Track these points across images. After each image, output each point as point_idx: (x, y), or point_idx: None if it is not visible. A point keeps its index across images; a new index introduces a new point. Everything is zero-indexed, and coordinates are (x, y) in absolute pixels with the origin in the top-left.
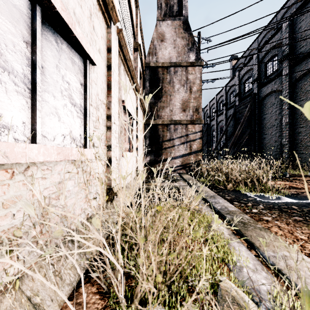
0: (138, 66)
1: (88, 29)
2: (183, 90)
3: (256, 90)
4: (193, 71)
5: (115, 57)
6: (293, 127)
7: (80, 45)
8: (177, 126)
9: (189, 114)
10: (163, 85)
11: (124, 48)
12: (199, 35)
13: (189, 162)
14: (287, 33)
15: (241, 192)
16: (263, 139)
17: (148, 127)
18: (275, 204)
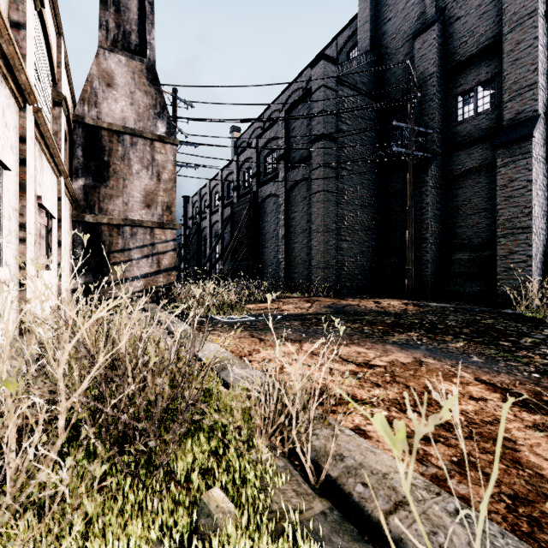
0: (62, 130)
1: (2, 130)
2: (147, 175)
3: (256, 189)
4: (162, 150)
5: (30, 146)
6: (289, 241)
7: None
8: (137, 229)
9: (157, 212)
10: (111, 160)
11: (42, 126)
12: (175, 94)
13: (157, 285)
14: (283, 129)
15: (211, 316)
16: (263, 253)
17: (82, 226)
18: (235, 322)
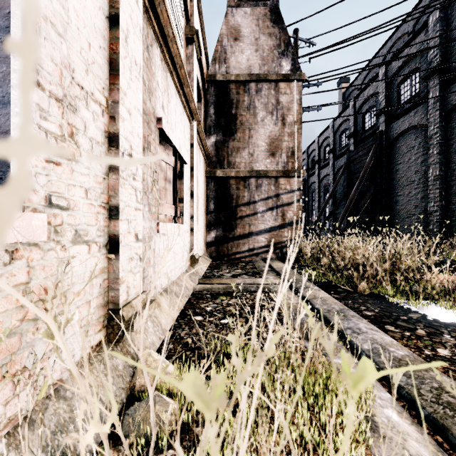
0: (194, 70)
1: None
2: (272, 120)
3: (383, 127)
4: (287, 90)
5: (131, 5)
6: (446, 183)
7: None
8: (261, 180)
9: (281, 160)
10: (238, 112)
11: (158, 5)
12: (296, 34)
13: (281, 240)
14: (437, 32)
15: (386, 298)
16: (395, 203)
17: (214, 181)
18: None
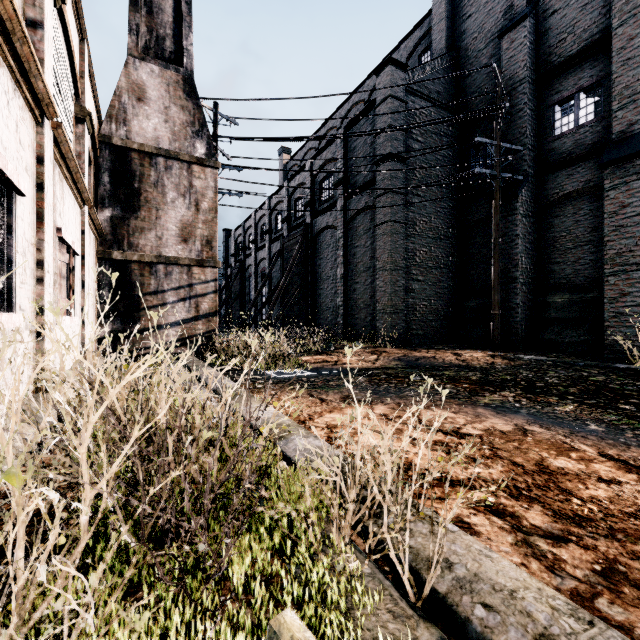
0: (86, 151)
1: (15, 148)
2: (184, 204)
3: (310, 220)
4: (201, 175)
5: (49, 168)
6: (349, 281)
7: (10, 182)
8: (172, 267)
9: (195, 248)
10: (142, 187)
11: (63, 145)
12: (216, 109)
13: (195, 333)
14: (342, 148)
15: (260, 370)
16: (319, 296)
17: (109, 264)
18: (288, 378)
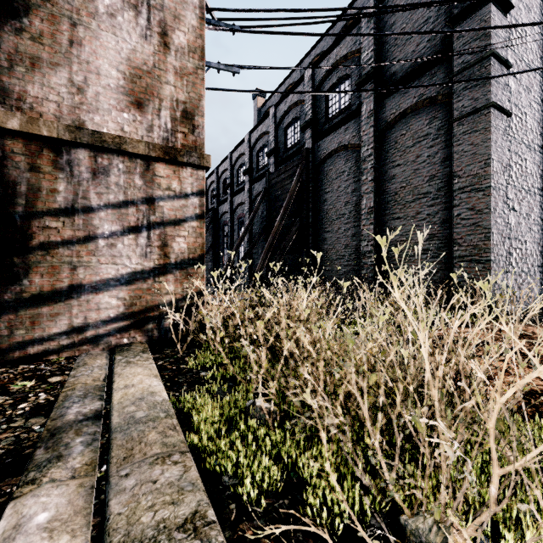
0: None
1: None
2: (136, 25)
3: (310, 144)
4: None
5: None
6: (380, 218)
7: None
8: (108, 158)
9: (160, 122)
10: None
11: None
12: None
13: (160, 301)
14: (372, 29)
15: None
16: (323, 241)
17: None
18: None
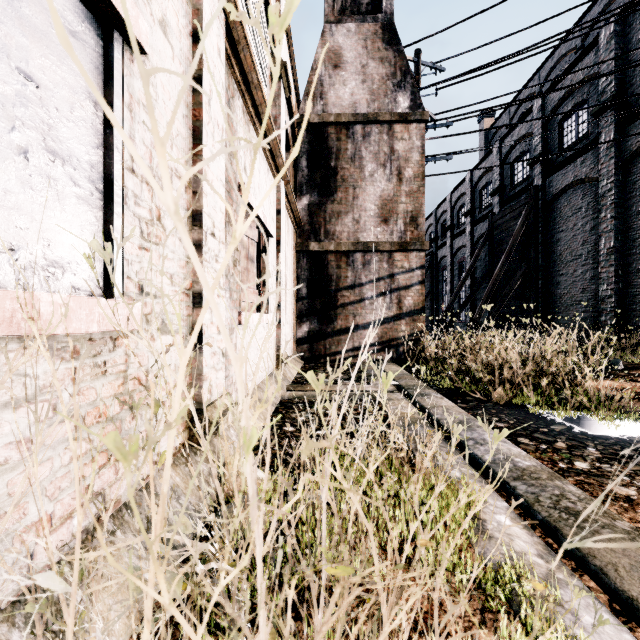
0: (281, 114)
1: None
2: (384, 175)
3: (540, 180)
4: (404, 134)
5: (214, 61)
6: (624, 258)
7: None
8: (370, 255)
9: (397, 228)
10: (339, 165)
11: (242, 50)
12: (418, 57)
13: (397, 336)
14: (611, 51)
15: (527, 408)
16: (556, 285)
17: (306, 257)
18: (626, 443)
